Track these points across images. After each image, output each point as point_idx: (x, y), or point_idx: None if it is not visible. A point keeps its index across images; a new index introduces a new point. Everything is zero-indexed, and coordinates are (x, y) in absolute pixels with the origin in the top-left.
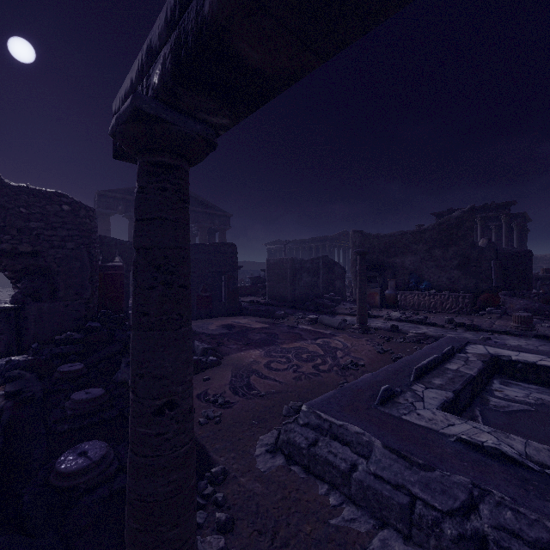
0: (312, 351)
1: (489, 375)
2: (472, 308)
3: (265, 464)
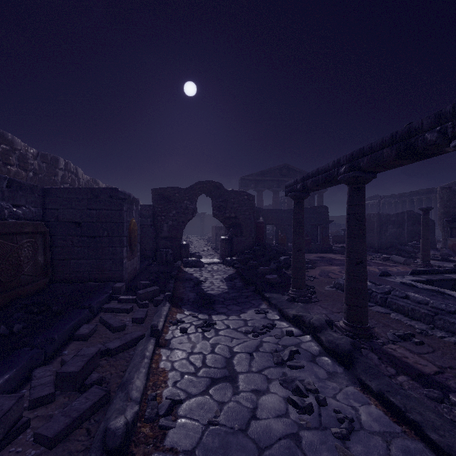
0: (371, 270)
1: None
2: None
3: (328, 289)
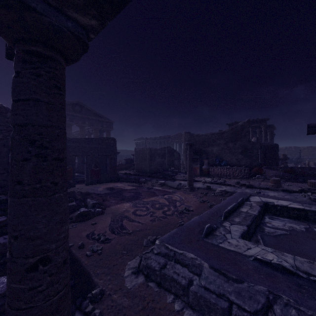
0: (161, 202)
1: (263, 213)
2: (249, 176)
3: (131, 283)
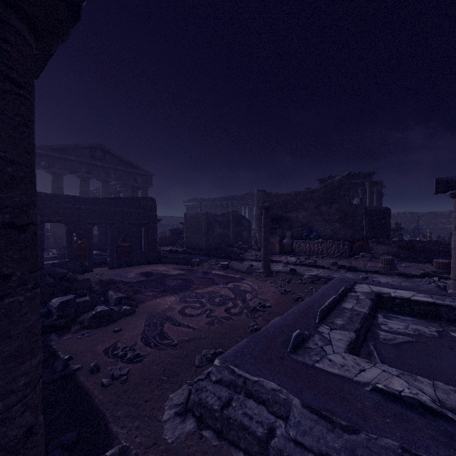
0: (224, 294)
1: (374, 310)
2: (349, 253)
3: (173, 432)
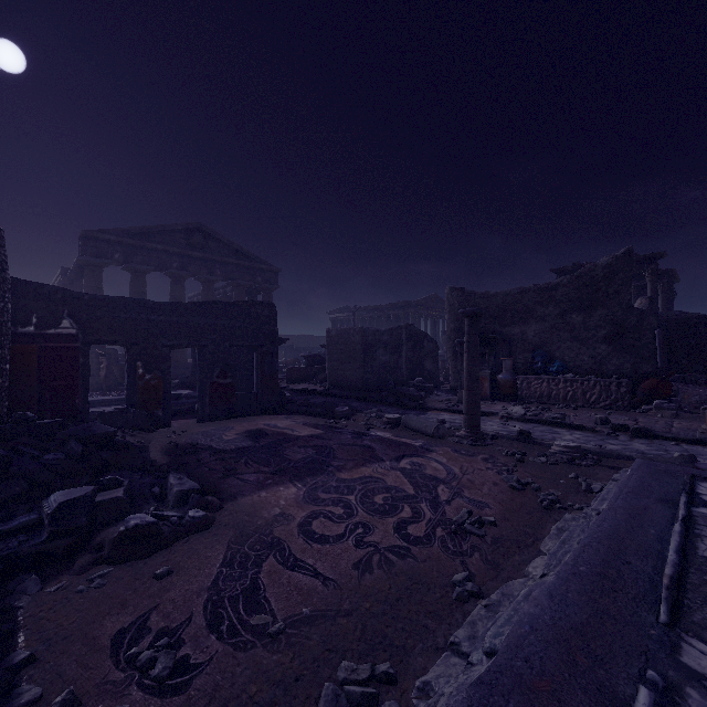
0: (393, 486)
1: None
2: (630, 401)
3: None
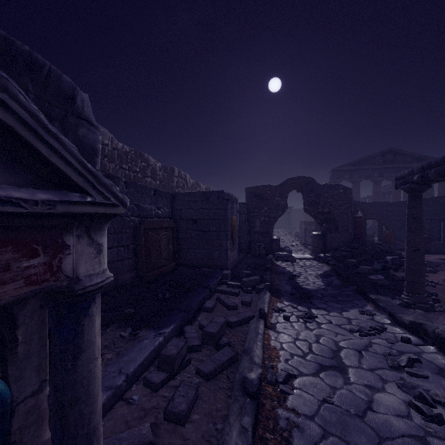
0: None
1: None
2: None
3: None
